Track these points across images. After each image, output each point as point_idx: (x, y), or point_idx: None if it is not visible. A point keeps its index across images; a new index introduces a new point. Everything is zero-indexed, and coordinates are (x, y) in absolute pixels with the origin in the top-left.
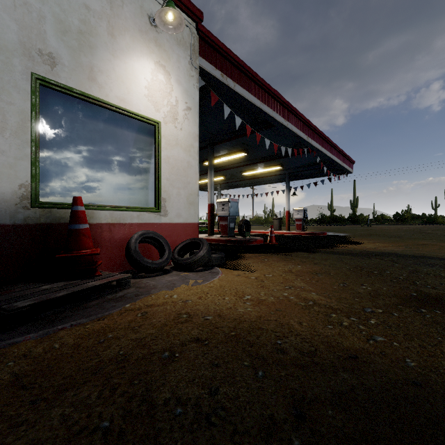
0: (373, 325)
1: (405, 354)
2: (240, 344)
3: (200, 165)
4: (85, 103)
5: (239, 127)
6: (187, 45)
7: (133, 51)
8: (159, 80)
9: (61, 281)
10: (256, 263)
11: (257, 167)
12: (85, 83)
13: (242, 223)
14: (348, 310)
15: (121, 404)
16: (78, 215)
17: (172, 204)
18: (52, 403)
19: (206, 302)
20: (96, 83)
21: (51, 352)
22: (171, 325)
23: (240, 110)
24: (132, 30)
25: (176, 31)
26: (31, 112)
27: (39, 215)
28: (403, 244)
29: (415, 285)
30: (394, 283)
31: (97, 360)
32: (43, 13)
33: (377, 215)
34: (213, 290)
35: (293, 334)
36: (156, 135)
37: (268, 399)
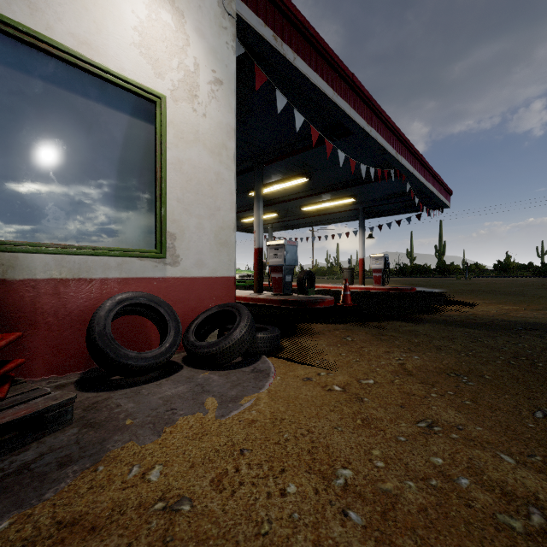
0: None
1: None
2: None
3: (245, 196)
4: None
5: (299, 137)
6: None
7: None
8: (163, 21)
9: None
10: (334, 345)
11: (321, 199)
12: None
13: (303, 276)
14: None
15: None
16: None
17: (188, 243)
18: None
19: (232, 519)
20: None
21: None
22: None
23: (302, 107)
24: None
25: None
26: None
27: None
28: (539, 306)
29: None
30: None
31: None
32: None
33: (471, 265)
34: (255, 437)
35: None
36: (157, 120)
37: None
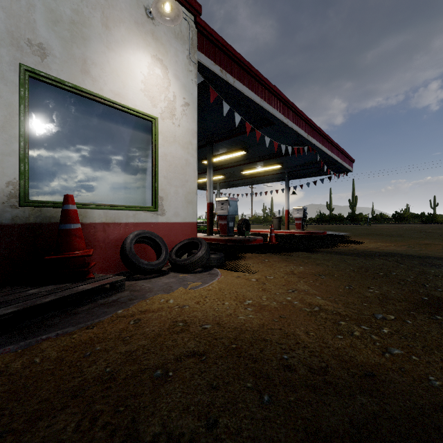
0: (387, 334)
1: (426, 370)
2: (242, 359)
3: (199, 163)
4: (77, 97)
5: (238, 125)
6: (185, 39)
7: (129, 44)
8: (156, 74)
9: (50, 285)
10: (257, 263)
11: (256, 165)
12: (78, 76)
13: (241, 222)
14: (357, 317)
15: (101, 441)
16: (69, 215)
17: (170, 202)
18: (20, 438)
19: (205, 308)
20: (89, 76)
21: (30, 368)
22: (165, 336)
23: (240, 107)
24: (128, 22)
25: (174, 23)
26: (19, 105)
27: (29, 214)
28: (405, 243)
29: (425, 288)
30: (402, 286)
31: (80, 379)
32: (32, 1)
33: (376, 214)
34: (211, 293)
35: (300, 347)
36: (153, 132)
37: (276, 434)
